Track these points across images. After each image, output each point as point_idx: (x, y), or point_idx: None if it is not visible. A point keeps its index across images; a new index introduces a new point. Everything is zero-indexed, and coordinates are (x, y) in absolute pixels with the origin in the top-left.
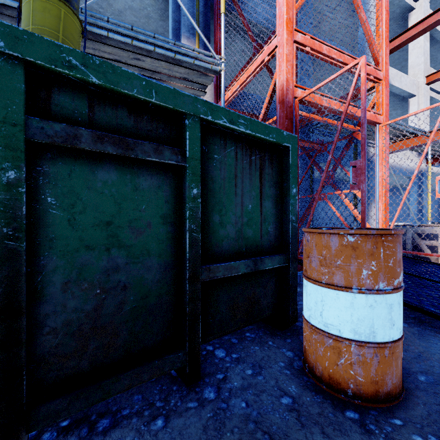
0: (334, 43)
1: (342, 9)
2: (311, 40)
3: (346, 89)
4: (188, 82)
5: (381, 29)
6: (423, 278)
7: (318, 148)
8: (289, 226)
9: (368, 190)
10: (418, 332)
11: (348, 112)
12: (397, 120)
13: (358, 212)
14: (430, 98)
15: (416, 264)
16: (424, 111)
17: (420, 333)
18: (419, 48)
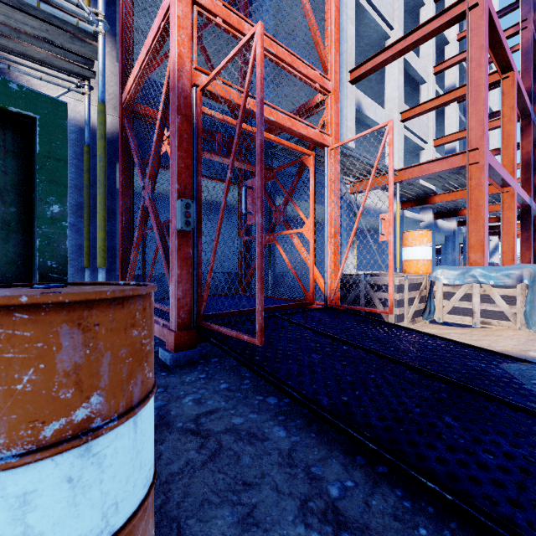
0: (302, 53)
1: (318, 20)
2: (225, 10)
3: (321, 114)
4: (56, 49)
5: (330, 28)
6: (351, 345)
7: (267, 174)
8: (36, 280)
9: (341, 233)
10: (290, 447)
11: (283, 123)
12: (344, 143)
13: (309, 257)
14: (406, 138)
15: (357, 323)
16: (399, 150)
17: (292, 448)
18: (394, 81)
